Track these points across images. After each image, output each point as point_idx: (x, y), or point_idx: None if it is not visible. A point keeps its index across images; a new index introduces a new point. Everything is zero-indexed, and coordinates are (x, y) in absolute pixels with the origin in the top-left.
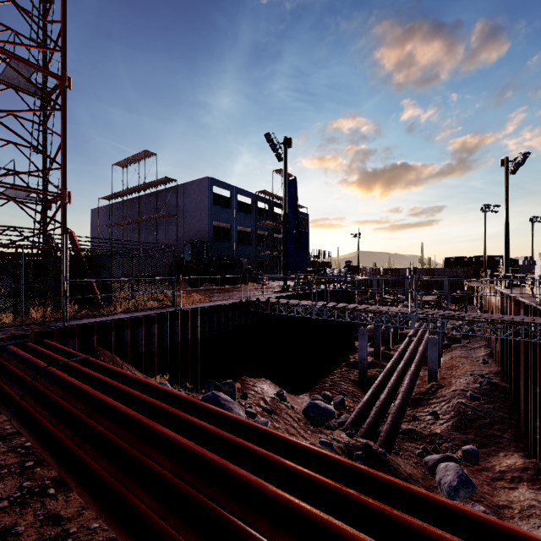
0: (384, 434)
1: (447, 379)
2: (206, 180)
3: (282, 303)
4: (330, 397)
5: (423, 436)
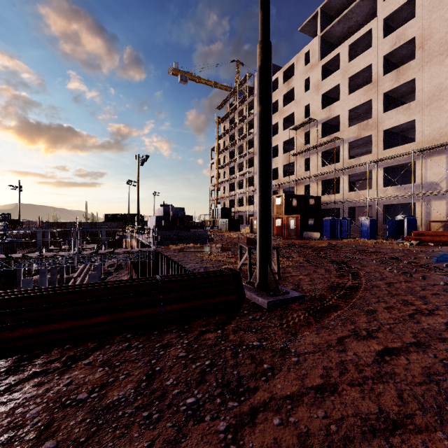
0: None
1: None
2: None
3: None
4: None
5: None
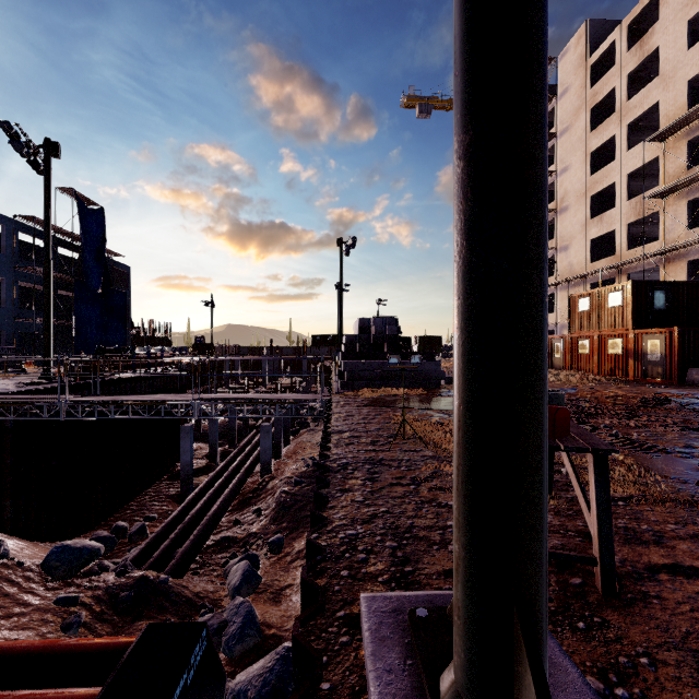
0: (179, 555)
1: (283, 468)
2: None
3: (6, 401)
4: (125, 528)
5: (238, 541)
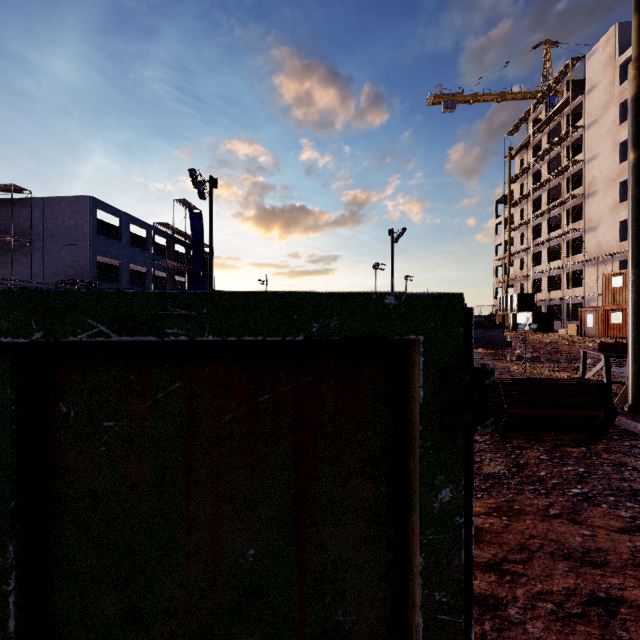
0: None
1: None
2: (86, 200)
3: None
4: None
5: None
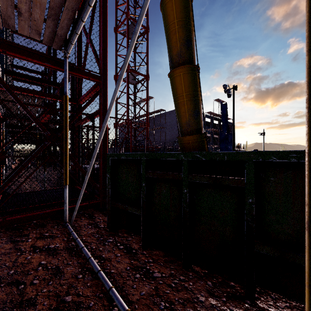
0: None
1: None
2: None
3: None
4: None
5: None
